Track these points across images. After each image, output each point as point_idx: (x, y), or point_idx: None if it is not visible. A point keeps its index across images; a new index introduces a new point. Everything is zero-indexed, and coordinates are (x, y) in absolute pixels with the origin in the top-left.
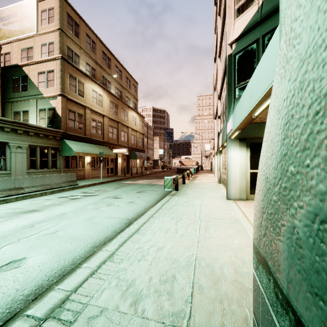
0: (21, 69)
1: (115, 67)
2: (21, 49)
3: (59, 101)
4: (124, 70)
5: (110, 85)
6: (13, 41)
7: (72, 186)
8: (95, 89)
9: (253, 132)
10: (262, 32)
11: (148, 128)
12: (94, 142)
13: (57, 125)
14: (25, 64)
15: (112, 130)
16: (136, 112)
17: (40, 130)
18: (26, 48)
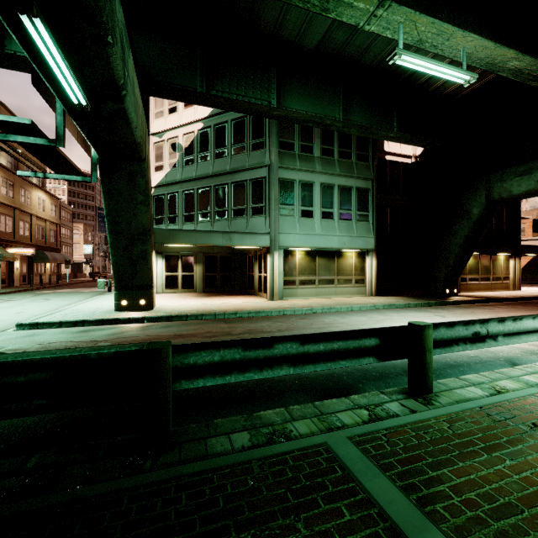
0: None
1: None
2: None
3: None
4: None
5: None
6: None
7: None
8: None
9: (166, 249)
10: (167, 191)
11: (63, 209)
12: None
13: None
14: None
15: (5, 220)
16: (45, 191)
17: None
18: None
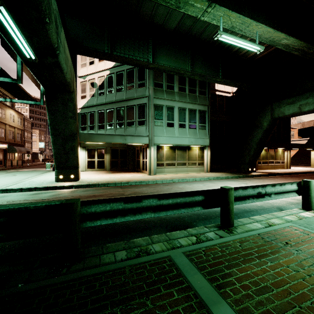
0: None
1: None
2: None
3: None
4: None
5: None
6: None
7: None
8: None
9: (88, 145)
10: (88, 110)
11: (26, 121)
12: None
13: None
14: None
15: None
16: (14, 110)
17: None
18: None
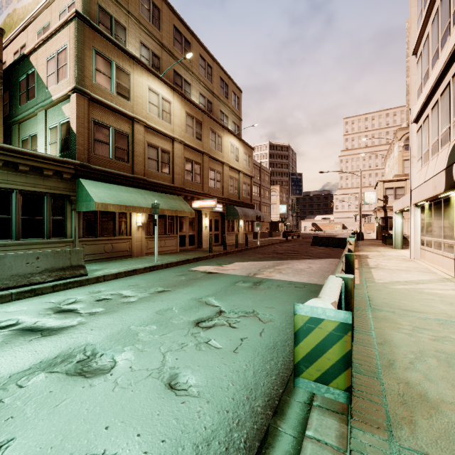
0: (28, 61)
1: (199, 59)
2: (37, 33)
3: (73, 103)
4: (216, 66)
5: (189, 89)
6: (27, 22)
7: (70, 279)
8: (155, 88)
9: None
10: None
11: (262, 172)
12: (152, 187)
13: (70, 152)
14: (32, 48)
15: (191, 167)
16: (238, 138)
17: (18, 155)
18: (42, 29)
